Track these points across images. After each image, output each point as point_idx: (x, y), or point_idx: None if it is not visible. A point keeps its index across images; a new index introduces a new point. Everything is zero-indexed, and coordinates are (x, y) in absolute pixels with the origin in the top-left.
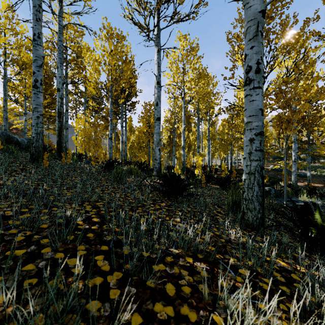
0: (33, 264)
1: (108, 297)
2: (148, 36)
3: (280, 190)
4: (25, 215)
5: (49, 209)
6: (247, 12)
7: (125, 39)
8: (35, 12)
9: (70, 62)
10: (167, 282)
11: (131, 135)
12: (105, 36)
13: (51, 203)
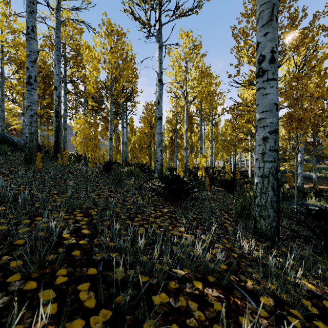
0: None
1: None
2: (149, 32)
3: (287, 193)
4: None
5: (31, 219)
6: None
7: (125, 36)
8: (29, 4)
9: (69, 60)
10: (171, 323)
11: (132, 136)
12: (105, 32)
13: (34, 211)
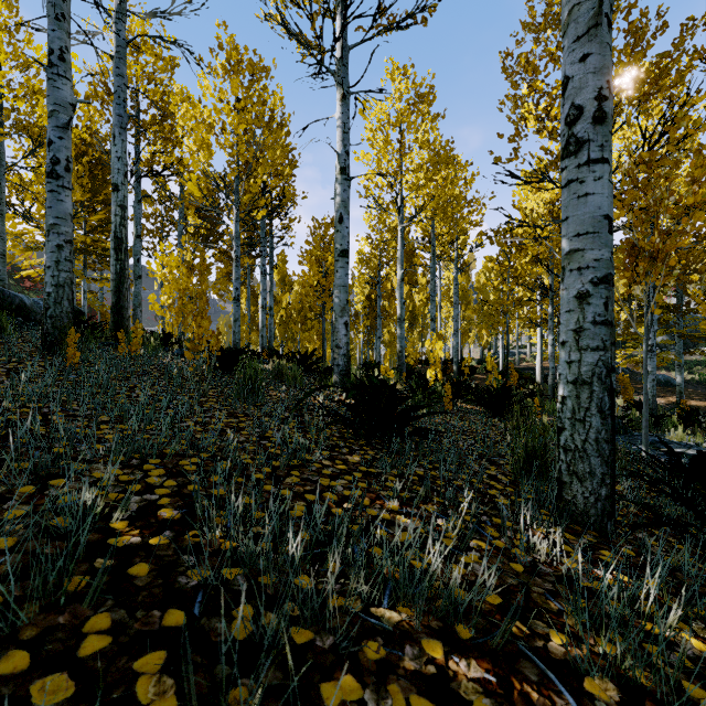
0: None
1: None
2: (320, 63)
3: (623, 417)
4: None
5: (41, 483)
6: None
7: (268, 74)
8: (54, 0)
9: (146, 127)
10: None
11: (285, 293)
12: (224, 66)
13: (49, 465)
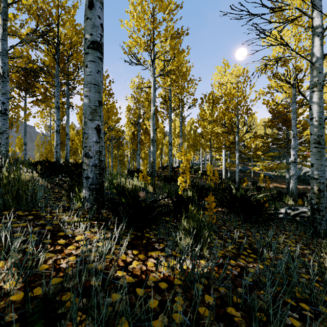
0: None
1: None
2: None
3: None
4: None
5: None
6: None
7: None
8: None
9: None
10: None
11: None
12: None
13: None
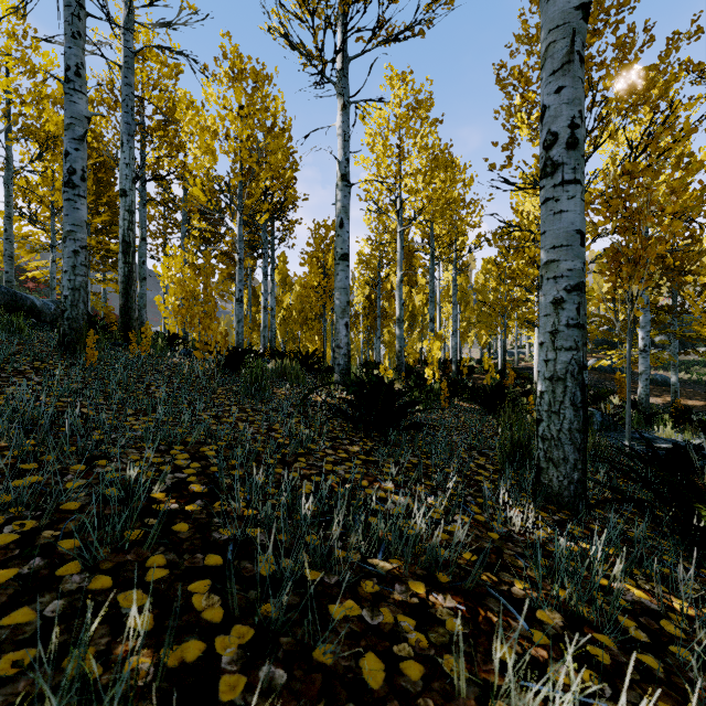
0: (31, 607)
1: (215, 697)
2: (322, 74)
3: (614, 415)
4: (29, 479)
5: (89, 463)
6: (546, 9)
7: (271, 81)
8: (70, 19)
9: (151, 132)
10: (364, 650)
11: (286, 293)
12: (228, 75)
13: (93, 448)
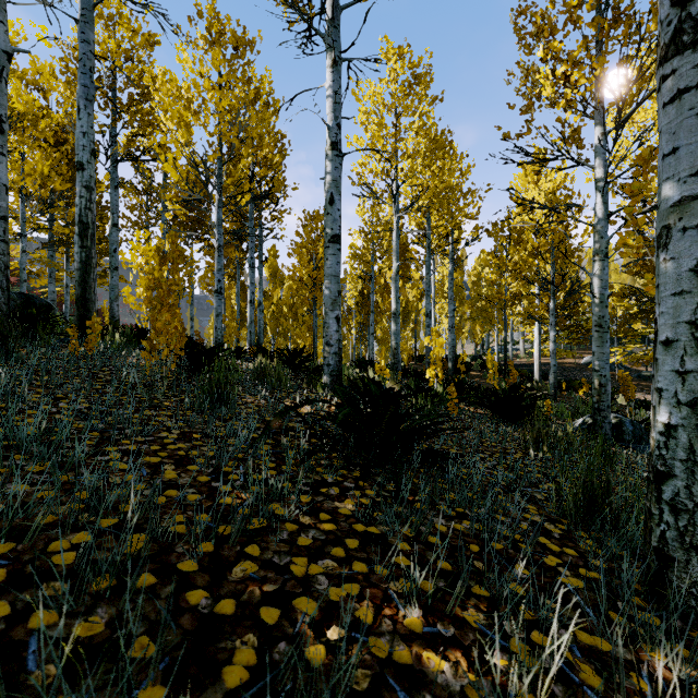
0: None
1: None
2: (309, 24)
3: (641, 421)
4: None
5: None
6: None
7: (253, 47)
8: None
9: (122, 106)
10: None
11: (276, 288)
12: (204, 36)
13: None
